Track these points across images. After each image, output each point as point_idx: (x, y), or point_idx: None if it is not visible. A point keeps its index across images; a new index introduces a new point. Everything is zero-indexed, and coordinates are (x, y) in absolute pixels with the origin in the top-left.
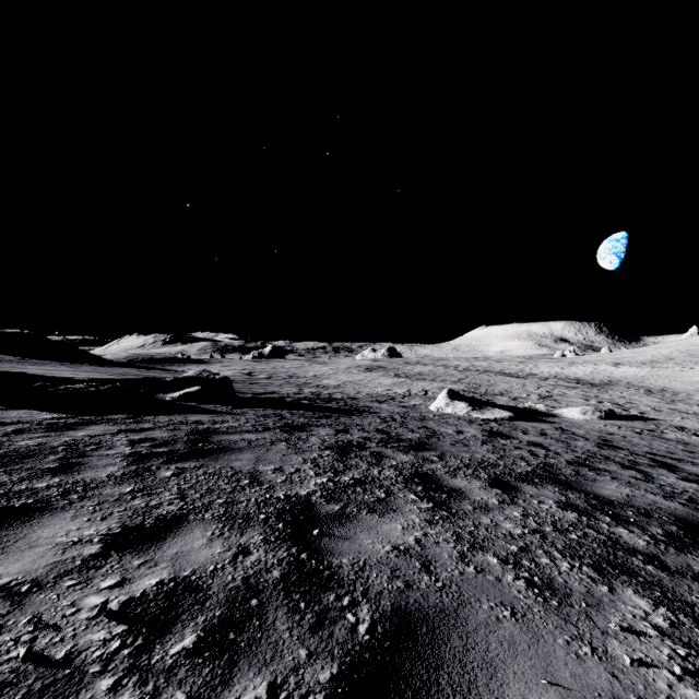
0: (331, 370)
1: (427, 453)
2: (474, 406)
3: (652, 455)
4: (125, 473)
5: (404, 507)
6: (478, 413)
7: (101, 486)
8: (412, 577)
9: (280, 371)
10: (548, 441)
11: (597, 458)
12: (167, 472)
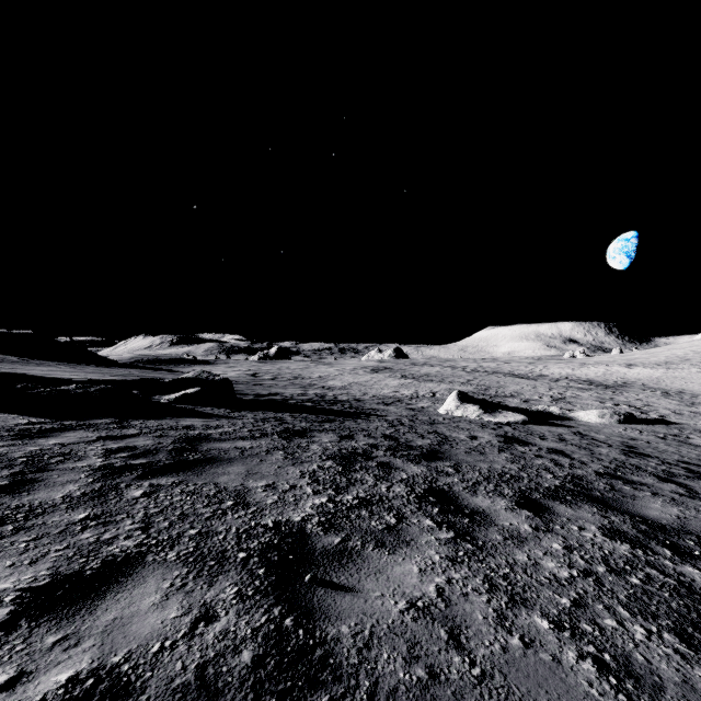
0: (337, 371)
1: (441, 464)
2: (486, 409)
3: (686, 465)
4: (85, 493)
5: (419, 538)
6: (490, 416)
7: (48, 512)
8: (437, 658)
9: (285, 372)
10: (570, 448)
11: (628, 468)
12: (137, 491)
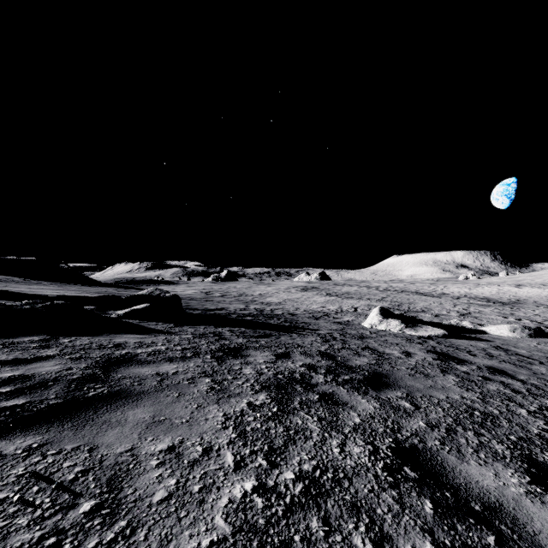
0: (274, 290)
1: (391, 394)
2: (407, 324)
3: None
4: None
5: None
6: (412, 330)
7: None
8: None
9: (232, 291)
10: (507, 366)
11: None
12: None
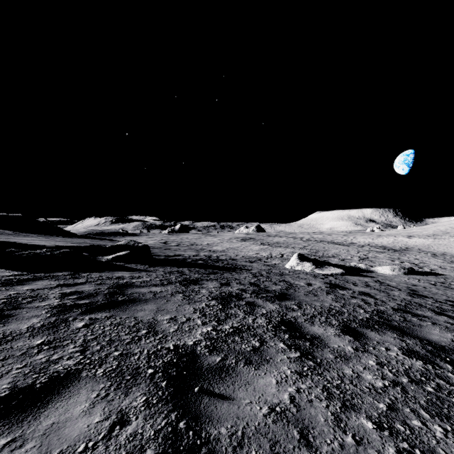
0: (219, 240)
1: (288, 302)
2: (316, 265)
3: (451, 303)
4: (43, 324)
5: (276, 357)
6: (320, 270)
7: (15, 339)
8: None
9: (185, 241)
10: (373, 291)
11: (413, 305)
12: (80, 323)
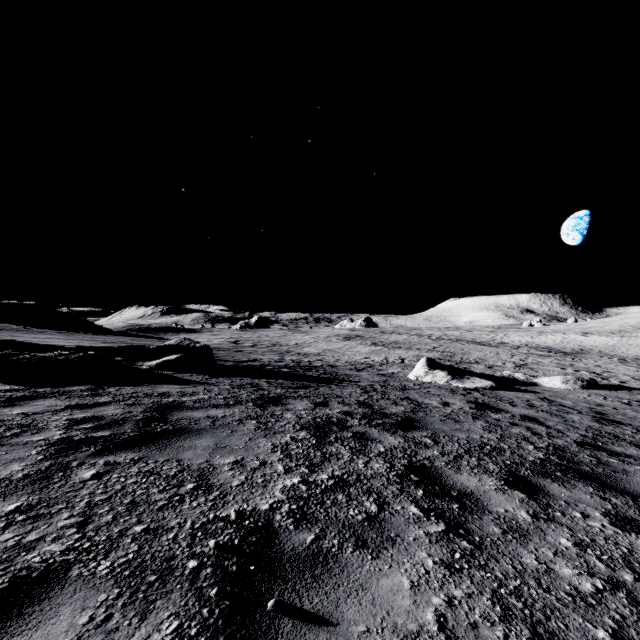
0: (312, 339)
1: (417, 434)
2: (454, 375)
3: None
4: (28, 474)
5: (406, 532)
6: (459, 382)
7: None
8: None
9: (264, 340)
10: (542, 415)
11: (606, 437)
12: (89, 471)
